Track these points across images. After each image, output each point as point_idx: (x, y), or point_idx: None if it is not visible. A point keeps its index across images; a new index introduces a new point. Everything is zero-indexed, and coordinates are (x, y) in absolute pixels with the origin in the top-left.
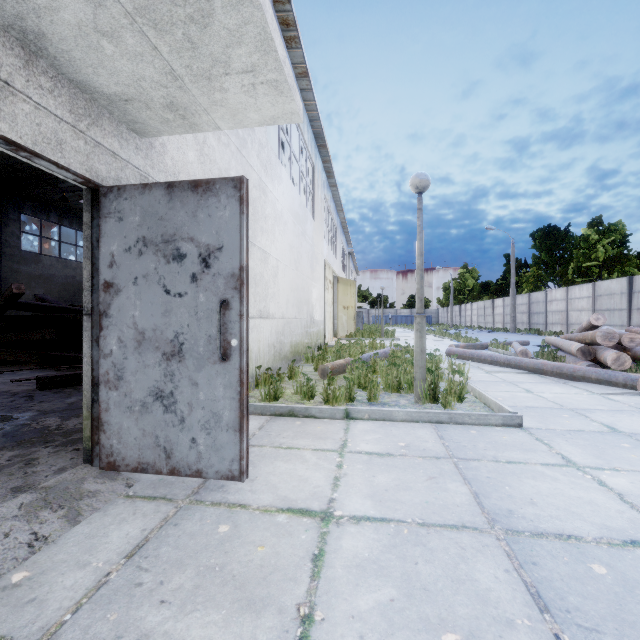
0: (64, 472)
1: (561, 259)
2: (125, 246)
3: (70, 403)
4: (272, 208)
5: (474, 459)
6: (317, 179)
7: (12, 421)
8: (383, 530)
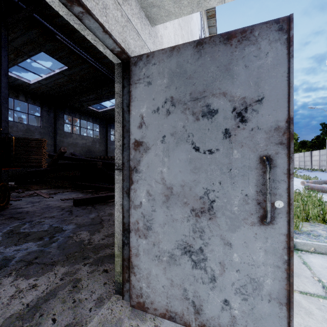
0: (102, 305)
1: None
2: (153, 107)
3: (92, 218)
4: None
5: None
6: None
7: (62, 232)
8: None
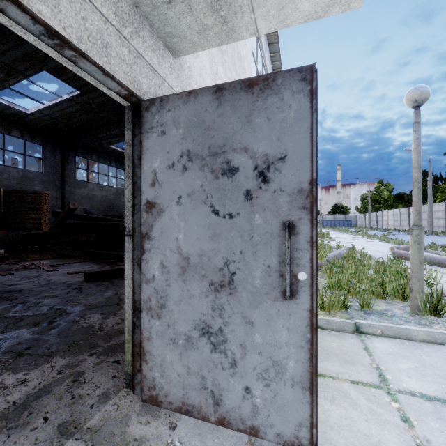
0: (108, 401)
1: None
2: (168, 162)
3: (107, 297)
4: None
5: None
6: None
7: (66, 316)
8: None
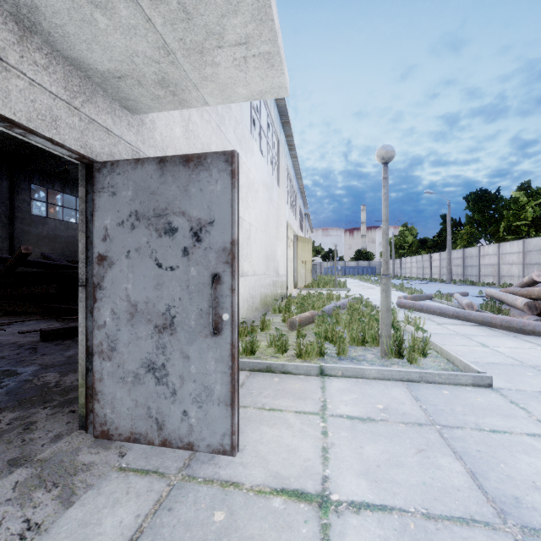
0: (60, 440)
1: (492, 219)
2: (118, 220)
3: (69, 356)
4: (246, 178)
5: (457, 426)
6: (281, 151)
7: (16, 376)
8: (387, 523)
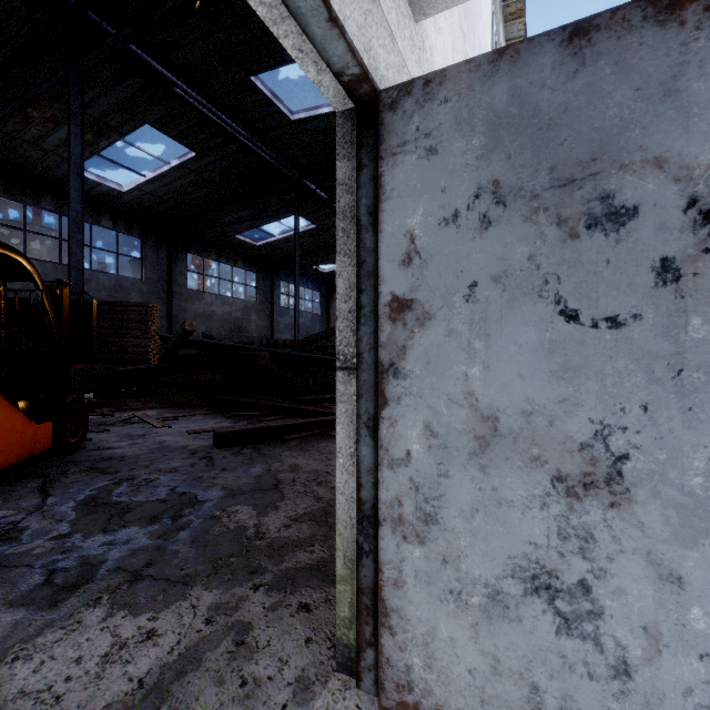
0: (312, 700)
1: None
2: (442, 212)
3: (257, 476)
4: None
5: None
6: None
7: (198, 507)
8: None
